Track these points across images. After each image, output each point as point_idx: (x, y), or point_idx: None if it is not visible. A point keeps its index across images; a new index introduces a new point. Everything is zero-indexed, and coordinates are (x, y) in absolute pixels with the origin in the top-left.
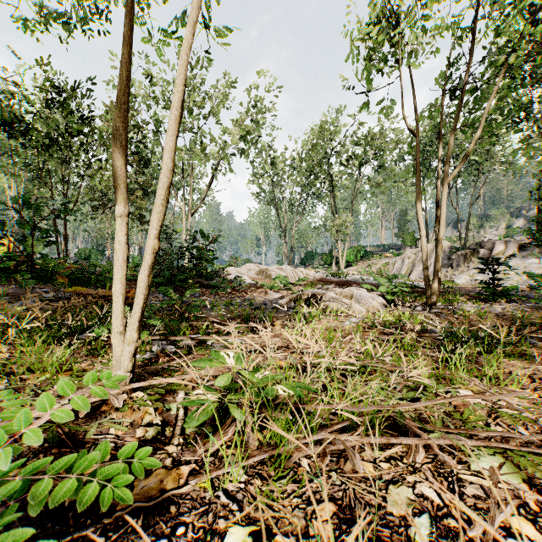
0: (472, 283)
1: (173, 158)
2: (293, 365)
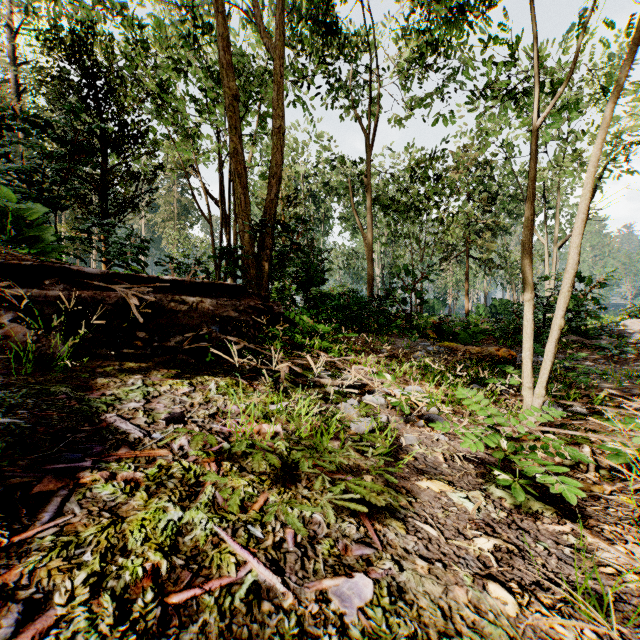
0: None
1: (579, 253)
2: None
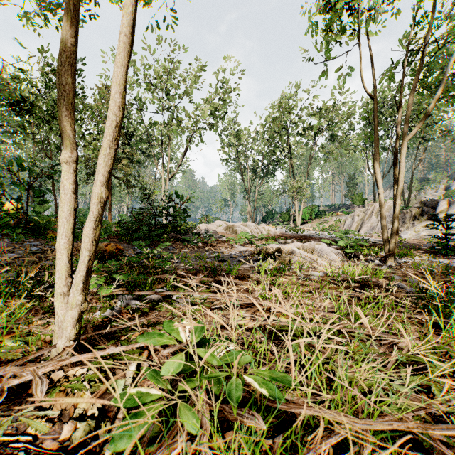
0: (417, 238)
1: (122, 92)
2: (260, 325)
